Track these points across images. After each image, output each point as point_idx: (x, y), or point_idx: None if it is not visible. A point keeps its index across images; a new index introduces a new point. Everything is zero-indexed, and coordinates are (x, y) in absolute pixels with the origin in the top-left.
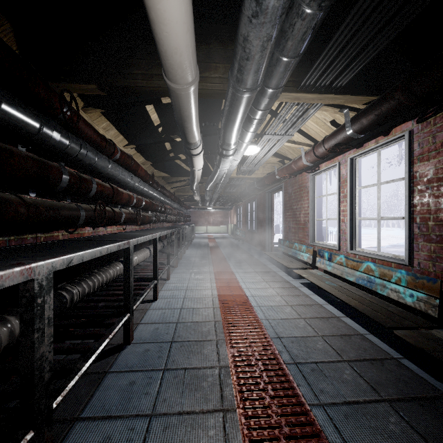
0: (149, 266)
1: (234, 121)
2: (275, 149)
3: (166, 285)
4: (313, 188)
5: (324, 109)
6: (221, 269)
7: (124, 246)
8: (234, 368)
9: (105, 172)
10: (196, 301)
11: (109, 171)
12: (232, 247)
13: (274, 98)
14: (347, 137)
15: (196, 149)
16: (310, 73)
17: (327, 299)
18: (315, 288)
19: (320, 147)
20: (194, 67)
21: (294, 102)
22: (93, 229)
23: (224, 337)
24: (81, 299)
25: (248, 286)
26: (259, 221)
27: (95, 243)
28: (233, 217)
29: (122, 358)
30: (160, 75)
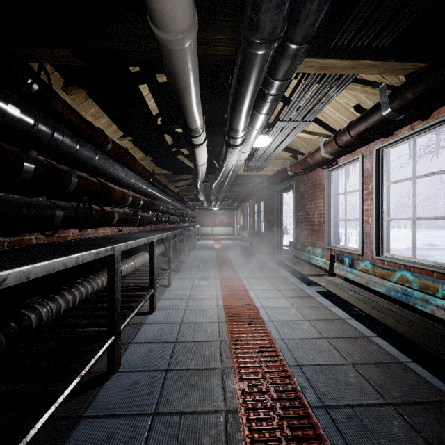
0: (148, 271)
1: (245, 96)
2: (289, 139)
3: (166, 293)
4: (330, 185)
5: (351, 87)
6: (227, 274)
7: (106, 253)
8: (244, 414)
9: (91, 164)
10: (199, 313)
11: (97, 163)
12: (239, 249)
13: (297, 60)
14: (382, 119)
15: (198, 137)
16: (345, 25)
17: (350, 312)
18: (334, 298)
19: (344, 134)
20: (190, 3)
21: (319, 72)
22: (79, 231)
23: (231, 364)
24: (55, 317)
25: (258, 295)
26: (268, 222)
27: (67, 249)
28: (239, 217)
29: (102, 395)
30: (151, 36)
